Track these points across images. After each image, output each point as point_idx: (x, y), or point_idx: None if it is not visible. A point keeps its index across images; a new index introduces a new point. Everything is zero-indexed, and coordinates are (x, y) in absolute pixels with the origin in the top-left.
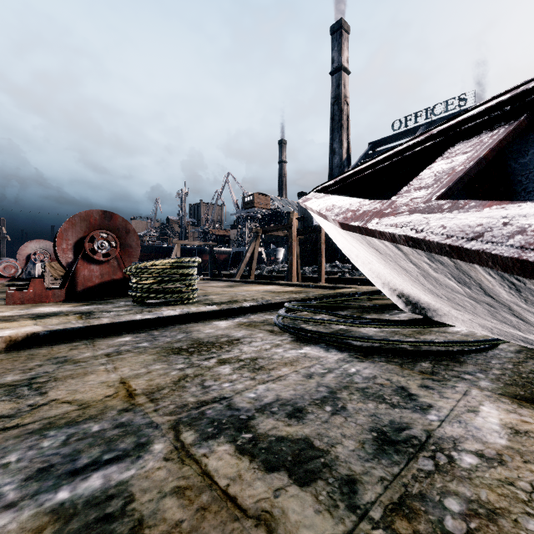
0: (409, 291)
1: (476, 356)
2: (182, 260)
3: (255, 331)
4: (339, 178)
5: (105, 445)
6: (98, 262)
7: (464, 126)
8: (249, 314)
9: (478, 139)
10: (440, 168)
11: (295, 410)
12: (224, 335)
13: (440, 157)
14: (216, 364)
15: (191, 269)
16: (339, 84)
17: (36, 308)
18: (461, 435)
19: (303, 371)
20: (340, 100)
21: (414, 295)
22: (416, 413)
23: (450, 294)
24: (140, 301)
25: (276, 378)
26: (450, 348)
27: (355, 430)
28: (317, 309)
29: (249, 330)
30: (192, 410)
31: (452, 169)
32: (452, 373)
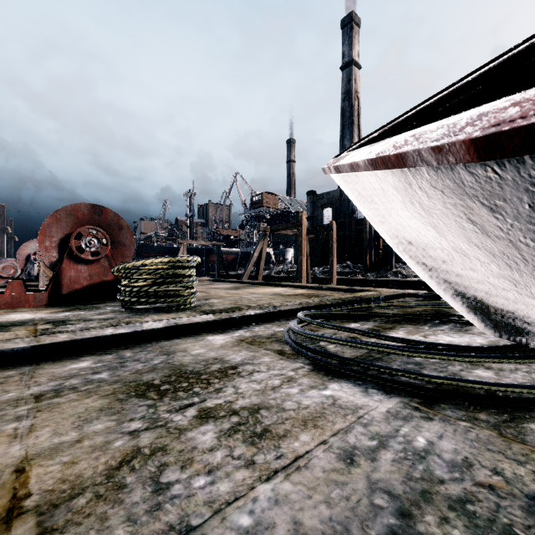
0: (531, 309)
1: None
2: (177, 259)
3: (259, 352)
4: (389, 126)
5: None
6: (87, 261)
7: None
8: (253, 325)
9: None
10: None
11: None
12: (217, 358)
13: None
14: (194, 420)
15: (188, 270)
16: (349, 79)
17: (7, 314)
18: None
19: (336, 443)
20: (351, 95)
21: None
22: None
23: None
24: (129, 306)
25: (291, 462)
26: None
27: None
28: (336, 318)
29: (251, 351)
30: None
31: None
32: None
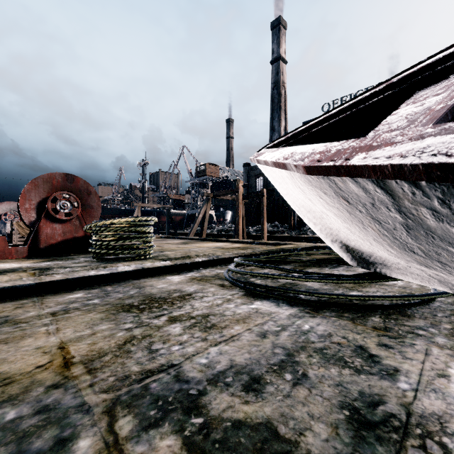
0: (364, 246)
1: (420, 309)
2: (139, 219)
3: (207, 286)
4: (290, 134)
5: (14, 445)
6: (61, 221)
7: (427, 72)
8: (201, 269)
9: (448, 82)
10: (410, 111)
11: (252, 379)
12: (177, 289)
13: (404, 103)
14: (166, 322)
15: (148, 228)
16: (278, 72)
17: None
18: (444, 410)
19: (256, 329)
20: (279, 85)
21: (368, 251)
22: (385, 380)
23: (439, 248)
24: (99, 257)
25: (229, 338)
26: (394, 301)
27: (323, 407)
28: (263, 263)
29: (200, 285)
30: (134, 384)
31: (428, 109)
32: (405, 328)
